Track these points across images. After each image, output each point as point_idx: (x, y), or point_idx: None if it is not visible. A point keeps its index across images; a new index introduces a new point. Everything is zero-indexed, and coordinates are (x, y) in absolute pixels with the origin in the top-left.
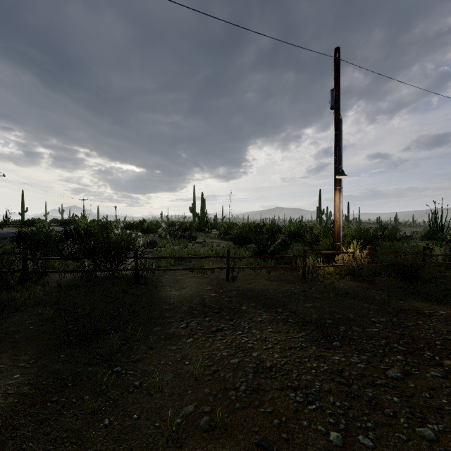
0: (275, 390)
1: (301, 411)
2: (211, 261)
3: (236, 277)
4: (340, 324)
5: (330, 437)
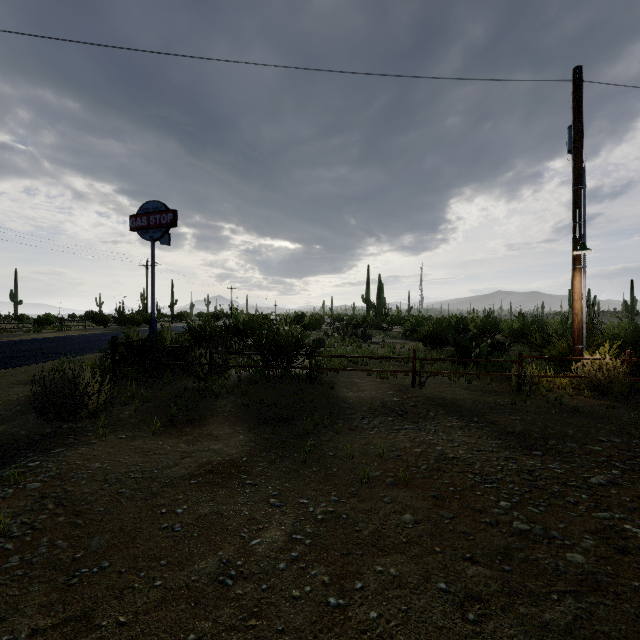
0: (454, 472)
1: (477, 487)
2: (392, 366)
3: (424, 383)
4: (551, 438)
5: (499, 503)
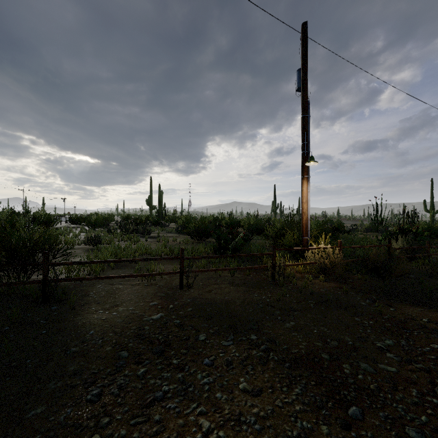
0: None
1: None
2: (163, 260)
3: (192, 283)
4: (341, 359)
5: None
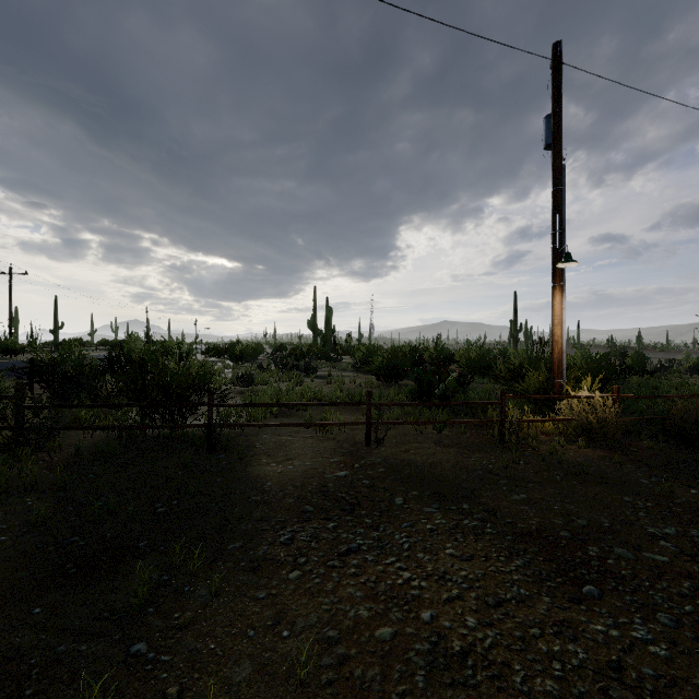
0: None
1: None
2: (339, 409)
3: (383, 439)
4: (588, 541)
5: None
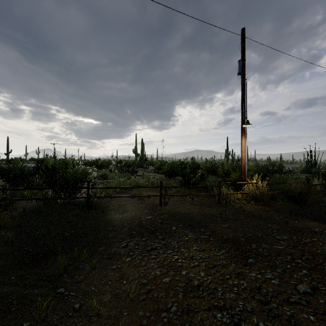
0: (203, 311)
1: None
2: (148, 190)
3: (167, 202)
4: (252, 242)
5: None
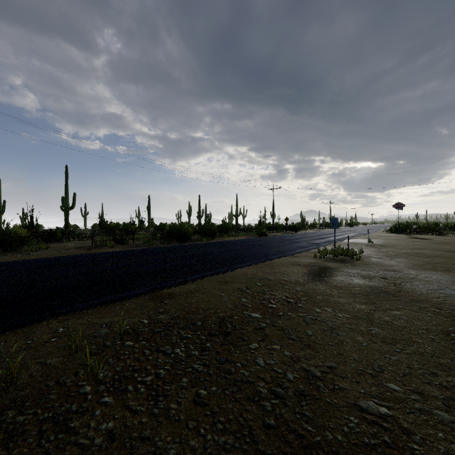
0: None
1: None
2: None
3: None
4: None
5: None
